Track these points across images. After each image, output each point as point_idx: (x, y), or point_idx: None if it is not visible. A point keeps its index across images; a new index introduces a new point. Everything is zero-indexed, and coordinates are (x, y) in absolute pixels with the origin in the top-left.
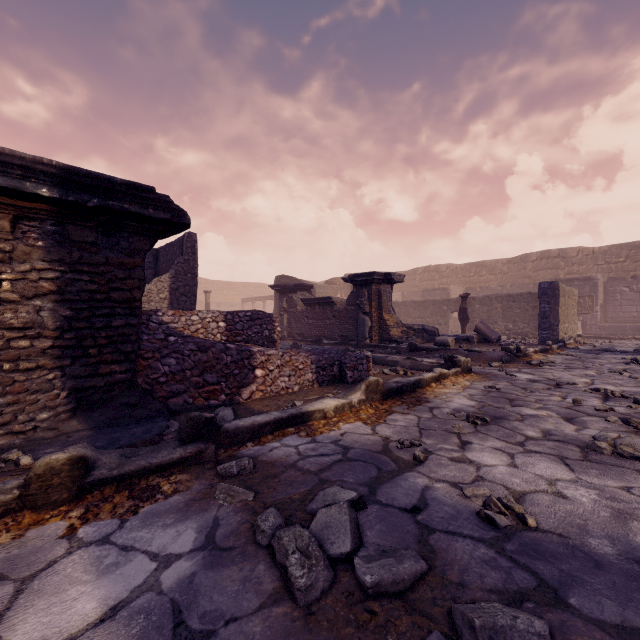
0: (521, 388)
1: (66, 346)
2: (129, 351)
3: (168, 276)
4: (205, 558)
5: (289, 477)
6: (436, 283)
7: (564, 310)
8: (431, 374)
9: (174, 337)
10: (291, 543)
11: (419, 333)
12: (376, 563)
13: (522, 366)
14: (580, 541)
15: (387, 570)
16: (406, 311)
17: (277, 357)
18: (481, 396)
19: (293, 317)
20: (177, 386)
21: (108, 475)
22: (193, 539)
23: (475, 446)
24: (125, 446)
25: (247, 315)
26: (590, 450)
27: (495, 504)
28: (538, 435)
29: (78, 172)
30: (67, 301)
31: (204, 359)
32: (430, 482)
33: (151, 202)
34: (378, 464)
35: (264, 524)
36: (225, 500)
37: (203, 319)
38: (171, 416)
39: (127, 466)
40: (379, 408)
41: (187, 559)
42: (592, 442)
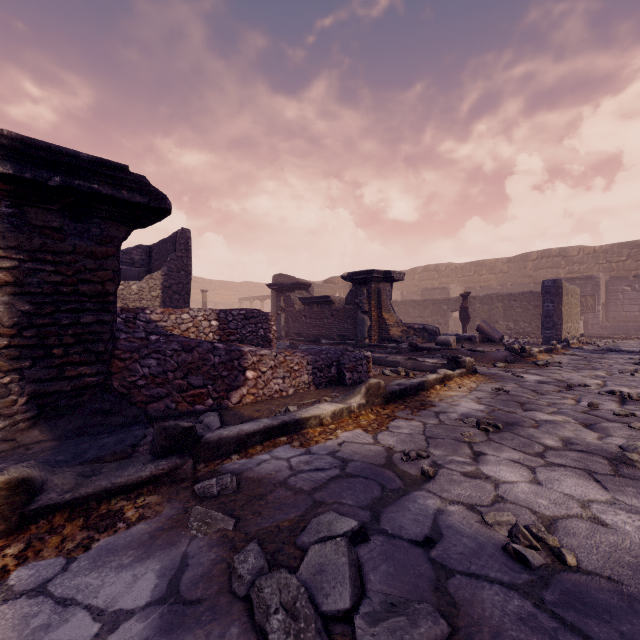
0: (531, 390)
1: (25, 345)
2: (101, 351)
3: (160, 273)
4: (163, 616)
5: (278, 498)
6: (435, 282)
7: (567, 309)
8: (435, 375)
9: (156, 336)
10: (274, 597)
11: (419, 332)
12: (383, 626)
13: (528, 367)
14: (636, 588)
15: (398, 639)
16: (405, 310)
17: (270, 357)
18: (489, 399)
19: (291, 316)
20: (158, 390)
21: (59, 500)
22: (152, 587)
23: (490, 458)
24: (91, 460)
25: (241, 313)
26: (619, 462)
27: (524, 536)
28: (558, 444)
29: (35, 145)
30: (26, 294)
31: (189, 360)
32: (442, 504)
33: (125, 183)
34: (381, 481)
35: (242, 567)
36: (199, 530)
37: (194, 317)
38: (150, 423)
39: (84, 488)
40: (380, 413)
41: (140, 618)
42: (622, 453)
